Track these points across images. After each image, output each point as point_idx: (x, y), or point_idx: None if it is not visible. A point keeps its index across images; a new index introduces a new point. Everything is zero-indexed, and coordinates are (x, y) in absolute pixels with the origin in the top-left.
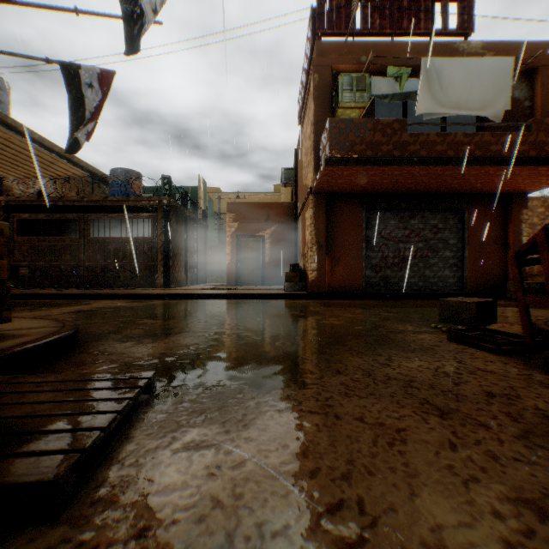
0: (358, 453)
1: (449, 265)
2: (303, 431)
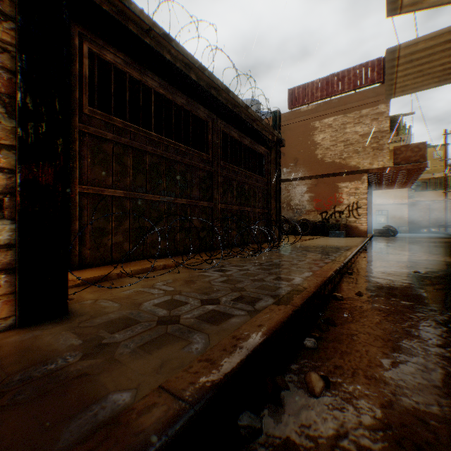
0: None
1: None
2: None
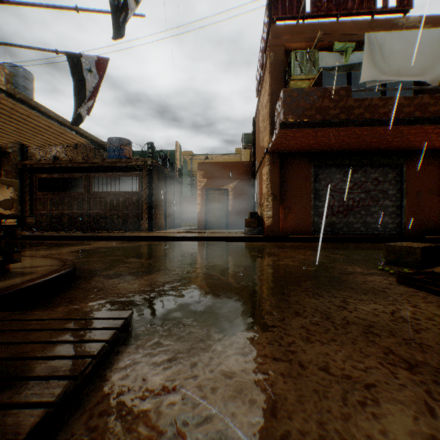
0: (329, 413)
1: (389, 213)
2: (268, 382)
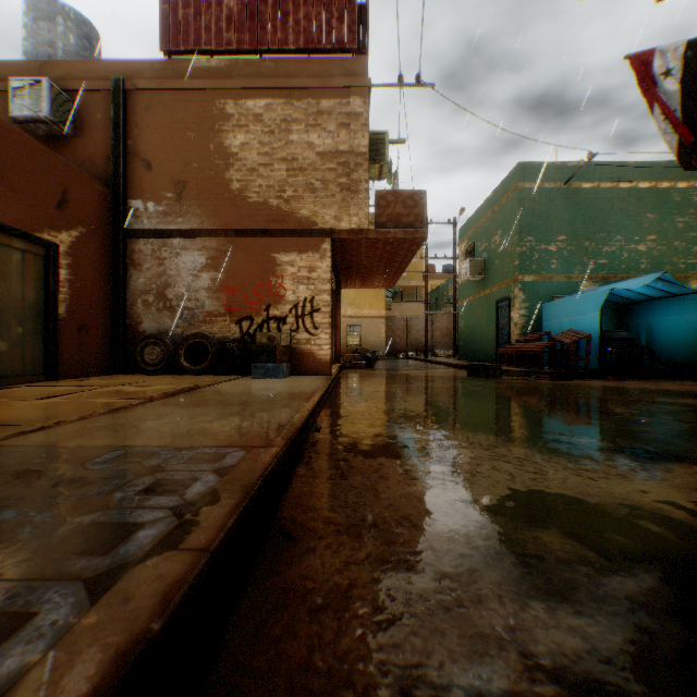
0: None
1: None
2: None
